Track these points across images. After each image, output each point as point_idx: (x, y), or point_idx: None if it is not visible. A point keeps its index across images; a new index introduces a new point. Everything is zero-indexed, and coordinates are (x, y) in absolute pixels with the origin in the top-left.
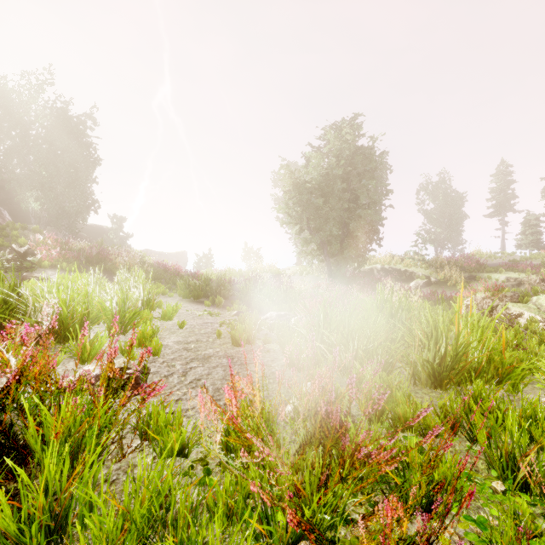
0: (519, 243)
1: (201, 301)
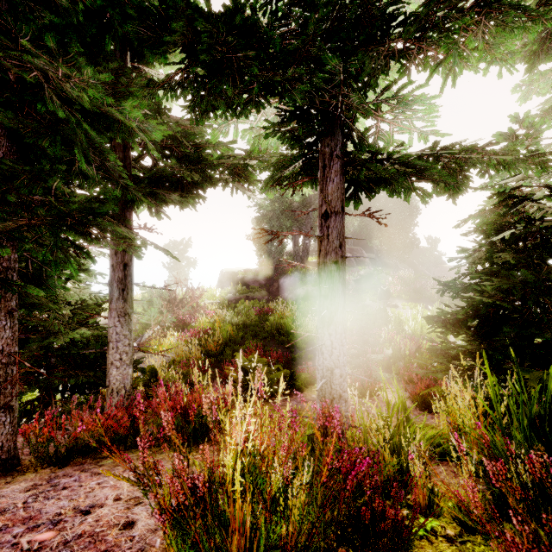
0: None
1: None
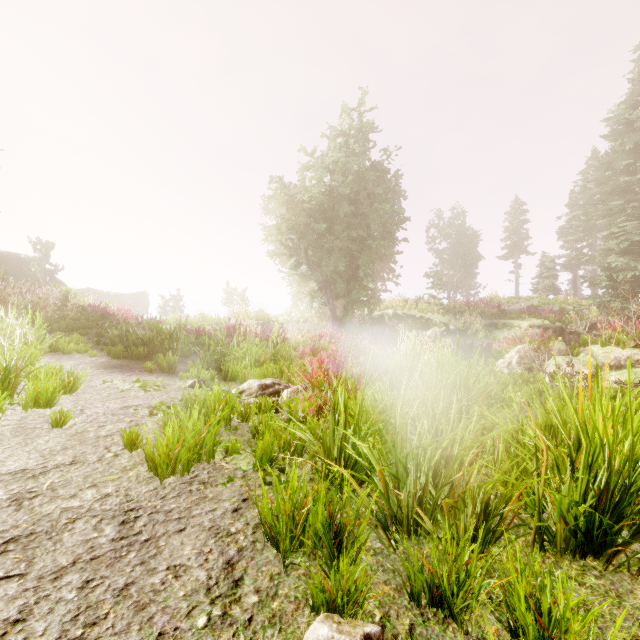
0: (536, 288)
1: (143, 361)
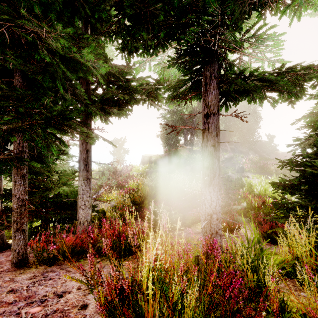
0: None
1: None
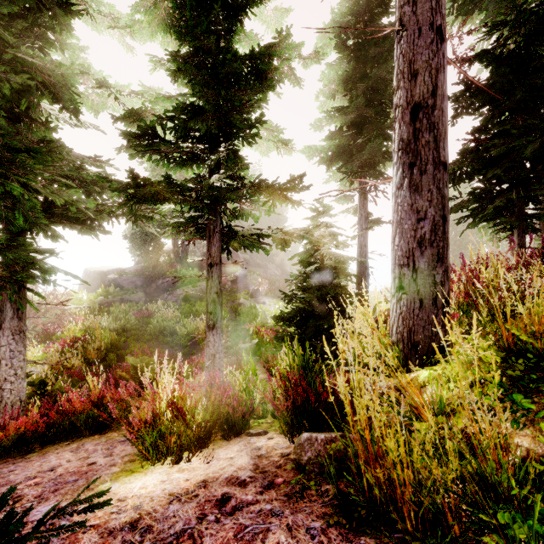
0: None
1: None
